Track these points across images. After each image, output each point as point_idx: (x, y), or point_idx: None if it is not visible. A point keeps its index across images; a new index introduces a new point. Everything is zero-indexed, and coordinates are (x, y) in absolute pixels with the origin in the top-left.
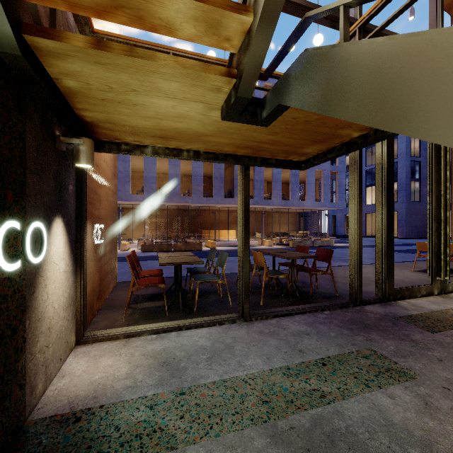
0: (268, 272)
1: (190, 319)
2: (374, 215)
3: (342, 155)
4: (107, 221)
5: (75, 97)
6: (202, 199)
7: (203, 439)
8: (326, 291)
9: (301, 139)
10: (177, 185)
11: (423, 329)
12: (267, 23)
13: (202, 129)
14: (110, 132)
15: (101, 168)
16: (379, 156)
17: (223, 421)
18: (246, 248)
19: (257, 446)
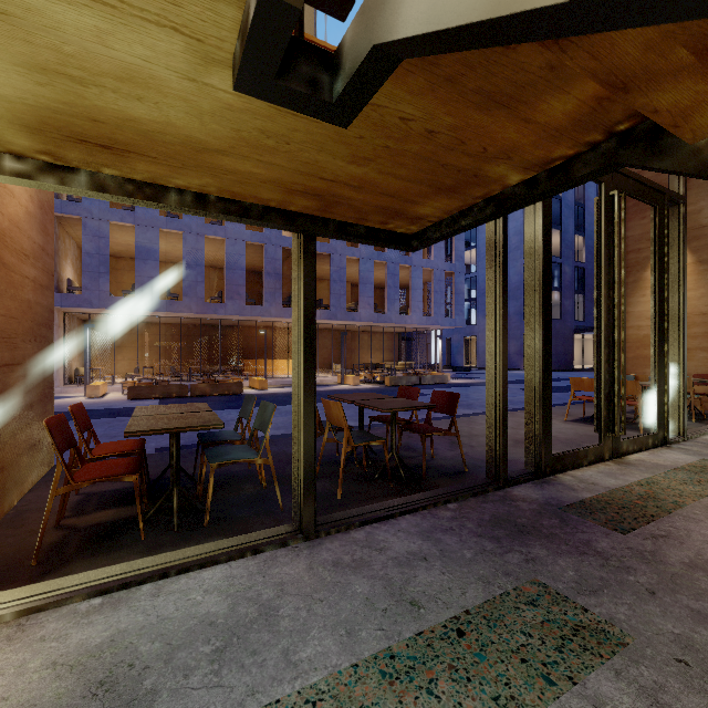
0: (351, 438)
1: (189, 548)
2: None
3: (485, 221)
4: (14, 344)
5: None
6: (244, 308)
7: None
8: (448, 464)
9: (414, 182)
10: (199, 284)
11: (608, 527)
12: None
13: (201, 131)
14: None
15: None
16: (530, 239)
17: None
18: (309, 396)
19: None
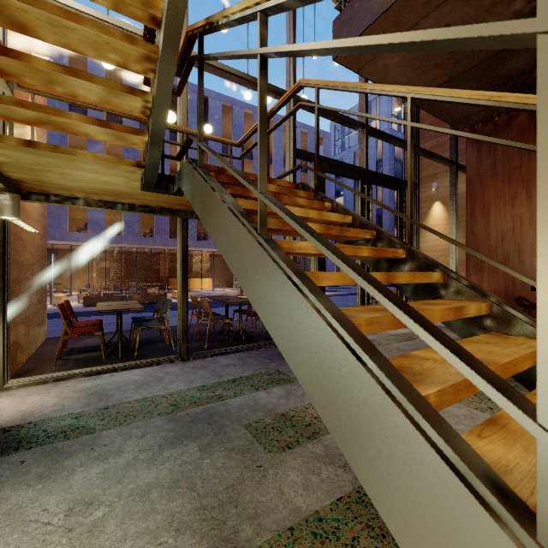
0: (213, 317)
1: (127, 362)
2: None
3: None
4: (33, 268)
5: (3, 165)
6: (169, 240)
7: (117, 427)
8: None
9: None
10: (135, 223)
11: None
12: (156, 145)
13: (131, 191)
14: (37, 186)
15: (26, 211)
16: None
17: (136, 417)
18: (184, 293)
19: (157, 424)
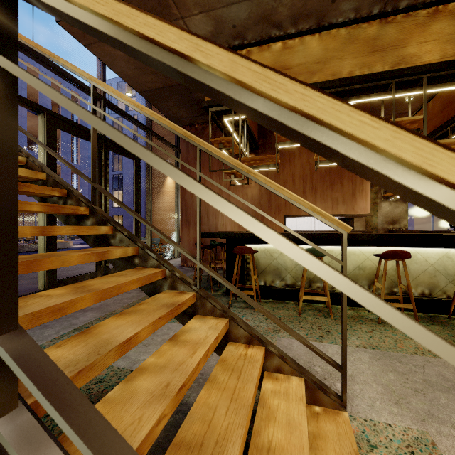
0: None
1: None
2: (122, 217)
3: None
4: None
5: None
6: None
7: None
8: None
9: None
10: None
11: None
12: None
13: None
14: None
15: None
16: None
17: None
18: None
19: None
